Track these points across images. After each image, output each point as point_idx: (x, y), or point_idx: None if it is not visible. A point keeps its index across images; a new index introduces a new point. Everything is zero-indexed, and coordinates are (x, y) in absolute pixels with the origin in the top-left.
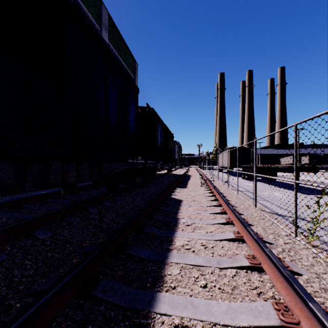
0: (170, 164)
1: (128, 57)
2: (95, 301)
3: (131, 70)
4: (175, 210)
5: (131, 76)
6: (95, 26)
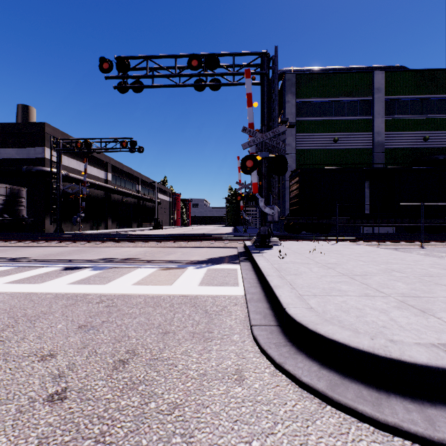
0: None
1: None
2: None
3: None
4: None
5: None
6: None
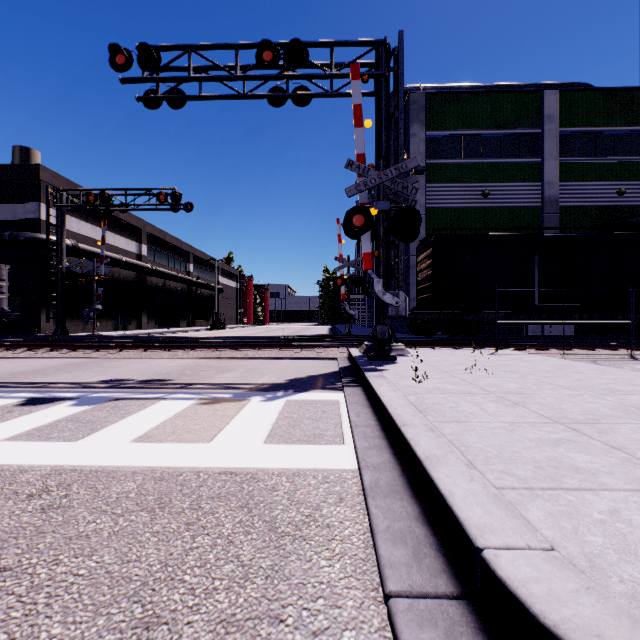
0: None
1: None
2: None
3: None
4: None
5: None
6: None
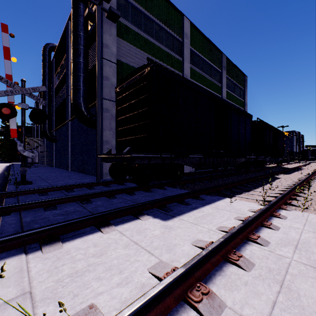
0: (280, 158)
1: (239, 75)
2: (249, 184)
3: (241, 84)
4: (274, 179)
5: (241, 89)
6: (218, 71)
